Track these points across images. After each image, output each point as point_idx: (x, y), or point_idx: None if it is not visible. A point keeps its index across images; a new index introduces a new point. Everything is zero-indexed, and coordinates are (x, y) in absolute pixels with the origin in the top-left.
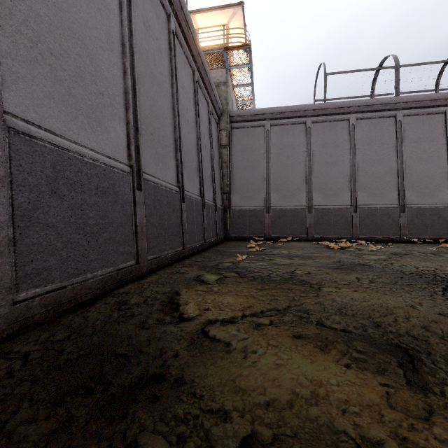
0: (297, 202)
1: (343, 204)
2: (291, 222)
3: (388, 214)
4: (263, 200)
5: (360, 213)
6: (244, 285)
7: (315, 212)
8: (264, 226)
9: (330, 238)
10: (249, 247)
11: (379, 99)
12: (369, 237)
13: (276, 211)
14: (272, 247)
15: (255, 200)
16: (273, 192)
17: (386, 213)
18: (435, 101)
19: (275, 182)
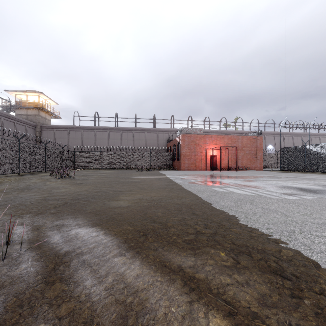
0: None
1: None
2: None
3: None
4: None
5: None
6: None
7: None
8: None
9: None
10: None
11: (89, 126)
12: None
13: None
14: None
15: None
16: None
17: None
18: (104, 128)
19: None
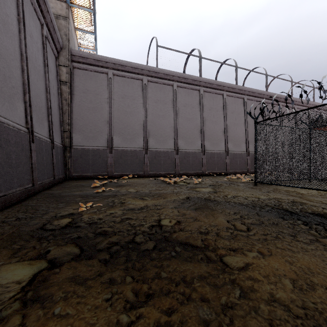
0: (136, 145)
1: (169, 148)
2: (131, 161)
3: (196, 156)
4: (106, 141)
5: (180, 155)
6: (95, 296)
7: (150, 153)
8: (107, 165)
9: (161, 174)
10: (93, 187)
11: (191, 76)
12: (186, 172)
13: (119, 152)
14: (117, 185)
15: (99, 141)
16: (115, 134)
17: (195, 155)
18: (219, 86)
19: (117, 126)
